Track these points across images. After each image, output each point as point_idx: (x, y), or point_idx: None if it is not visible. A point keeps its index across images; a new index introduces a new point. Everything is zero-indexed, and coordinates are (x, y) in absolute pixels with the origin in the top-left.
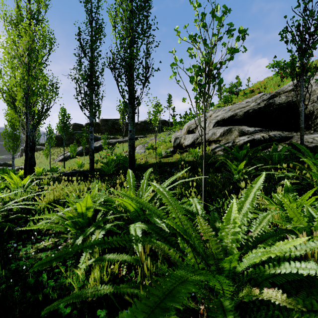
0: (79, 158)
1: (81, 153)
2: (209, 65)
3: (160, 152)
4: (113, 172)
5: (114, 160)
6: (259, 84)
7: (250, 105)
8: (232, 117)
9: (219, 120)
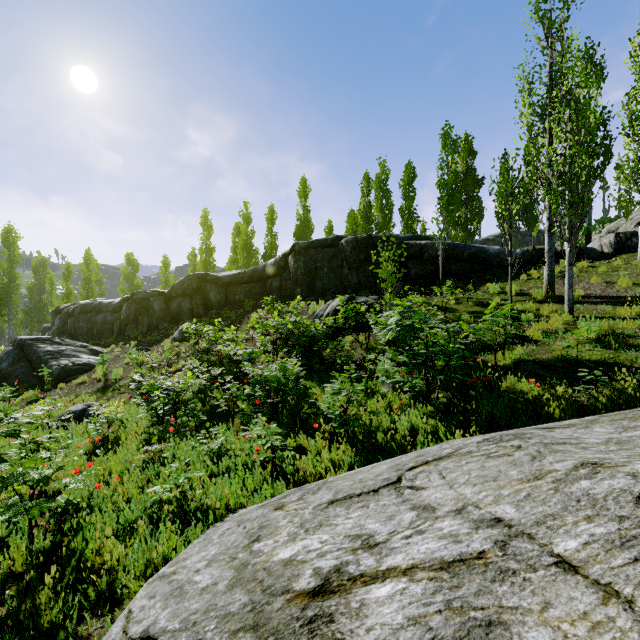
0: None
1: None
2: (628, 211)
3: None
4: None
5: None
6: None
7: None
8: None
9: None
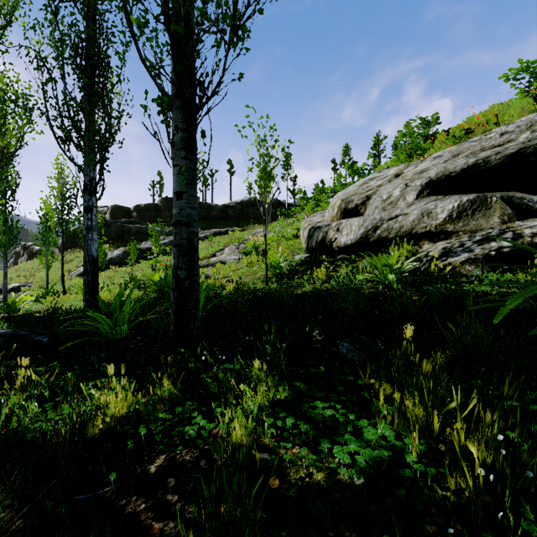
0: (115, 270)
1: (122, 260)
2: None
3: (276, 263)
4: (122, 338)
5: (156, 285)
6: (483, 116)
7: (518, 139)
8: (475, 169)
9: (436, 179)
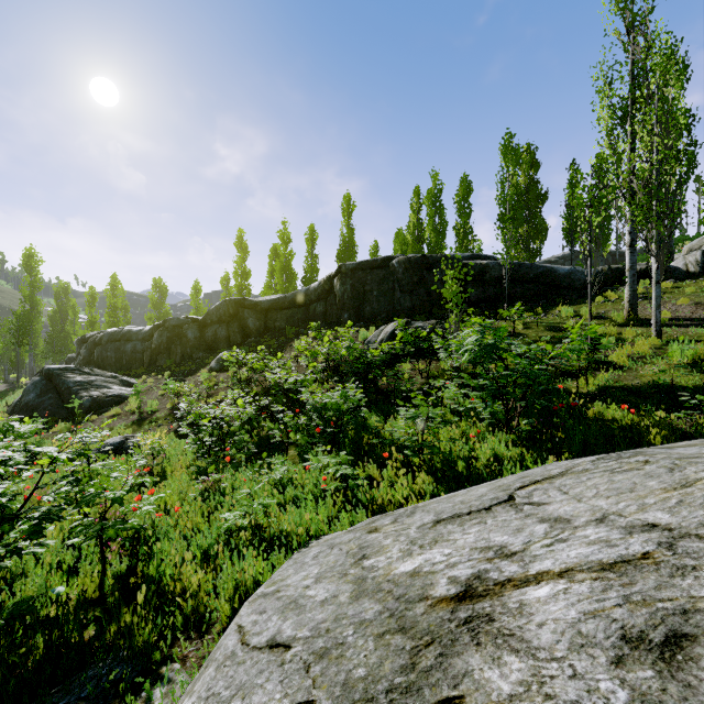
0: None
1: None
2: None
3: None
4: None
5: None
6: None
7: None
8: None
9: None
